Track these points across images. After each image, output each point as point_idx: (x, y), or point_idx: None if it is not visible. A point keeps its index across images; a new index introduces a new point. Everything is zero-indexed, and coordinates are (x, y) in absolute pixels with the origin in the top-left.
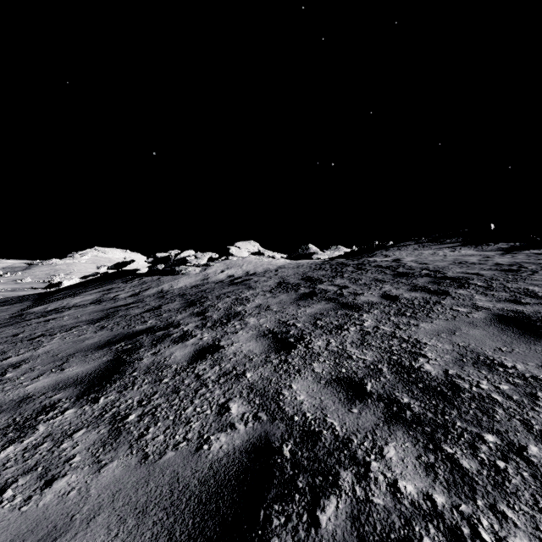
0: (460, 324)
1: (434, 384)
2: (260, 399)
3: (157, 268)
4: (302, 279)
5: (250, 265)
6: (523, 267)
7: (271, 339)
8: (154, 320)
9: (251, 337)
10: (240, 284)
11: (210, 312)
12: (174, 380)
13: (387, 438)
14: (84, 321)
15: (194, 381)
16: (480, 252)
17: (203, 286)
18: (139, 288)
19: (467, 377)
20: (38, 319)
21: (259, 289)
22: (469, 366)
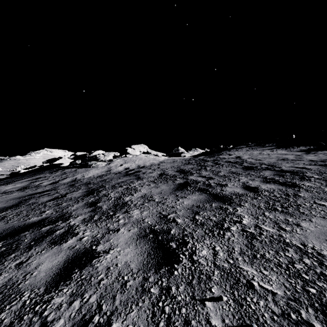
0: None
1: None
2: None
3: (75, 162)
4: (177, 171)
5: (141, 160)
6: None
7: (151, 242)
8: (51, 210)
9: (131, 238)
10: (132, 175)
11: (102, 202)
12: None
13: None
14: None
15: None
16: (291, 152)
17: (105, 176)
18: (59, 177)
19: None
20: None
21: (145, 179)
22: None
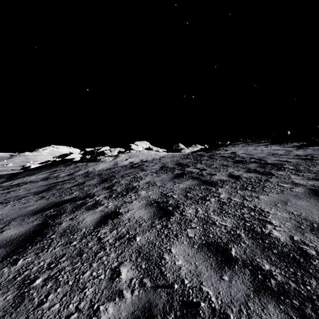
0: (288, 197)
1: (285, 250)
2: (146, 263)
3: (85, 157)
4: (176, 164)
5: (143, 156)
6: (314, 157)
7: (156, 207)
8: (78, 192)
9: (141, 206)
10: (137, 168)
11: (115, 186)
12: (80, 243)
13: (261, 313)
14: (32, 192)
15: (95, 244)
16: (283, 148)
17: (114, 169)
18: (73, 170)
19: (310, 243)
20: (3, 191)
21: (149, 171)
22: (308, 232)
